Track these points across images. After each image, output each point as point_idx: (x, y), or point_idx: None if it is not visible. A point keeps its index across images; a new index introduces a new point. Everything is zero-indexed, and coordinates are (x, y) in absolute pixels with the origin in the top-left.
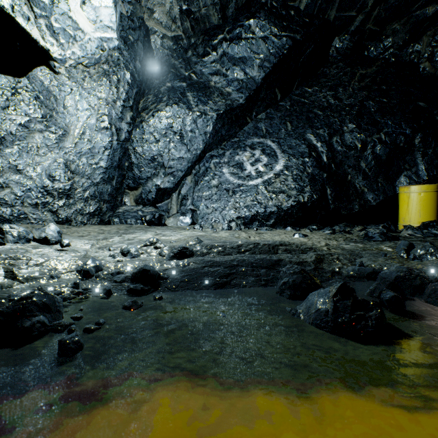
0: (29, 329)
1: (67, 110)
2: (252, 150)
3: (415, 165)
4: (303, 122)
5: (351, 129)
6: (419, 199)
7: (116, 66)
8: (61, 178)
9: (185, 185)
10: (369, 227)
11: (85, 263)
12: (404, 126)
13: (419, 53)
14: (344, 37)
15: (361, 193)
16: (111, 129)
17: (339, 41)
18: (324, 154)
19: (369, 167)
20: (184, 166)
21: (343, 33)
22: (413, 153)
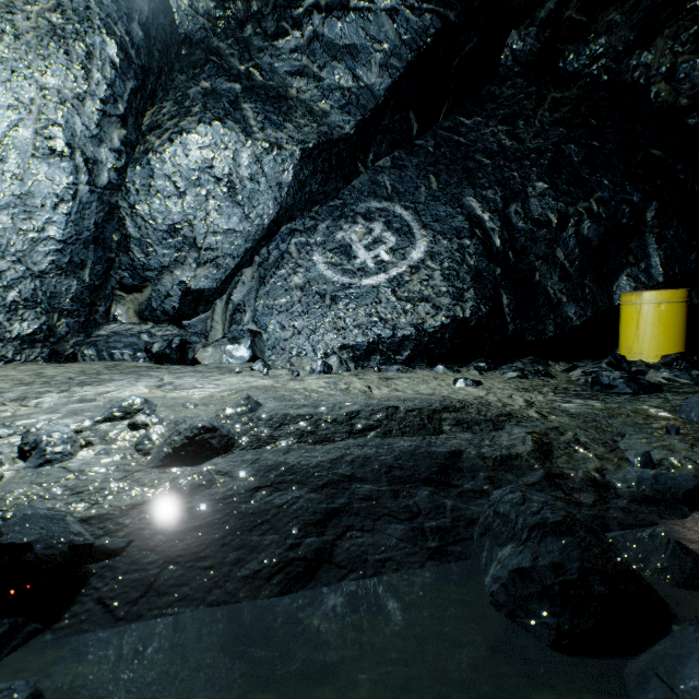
0: None
1: None
2: (368, 222)
3: (644, 257)
4: (458, 176)
5: (541, 191)
6: (657, 315)
7: (81, 20)
8: None
9: (241, 285)
10: (583, 365)
11: None
12: (630, 189)
13: (649, 67)
14: (527, 30)
15: (557, 304)
16: (72, 158)
17: (519, 38)
18: (495, 233)
19: (571, 259)
20: (238, 248)
21: (526, 22)
22: (643, 237)
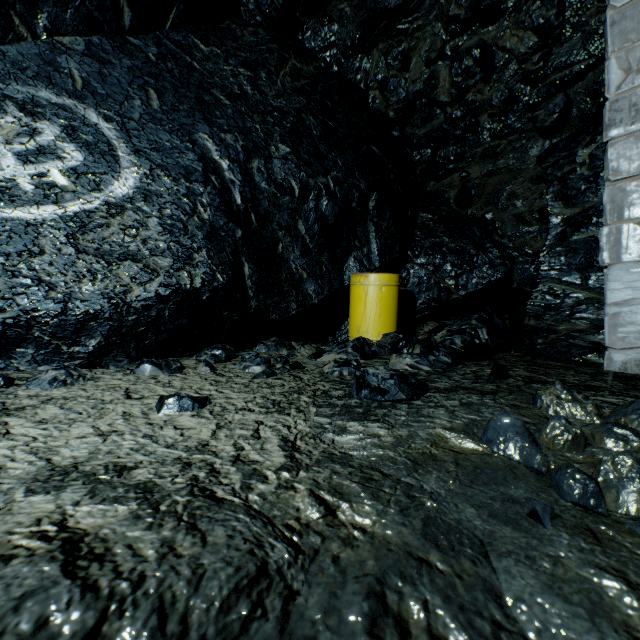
0: None
1: None
2: (31, 116)
3: (367, 243)
4: (190, 105)
5: (284, 154)
6: (380, 296)
7: None
8: None
9: None
10: (330, 349)
11: None
12: (359, 176)
13: (368, 74)
14: None
15: (299, 280)
16: None
17: None
18: (236, 187)
19: (312, 234)
20: None
21: None
22: (366, 224)
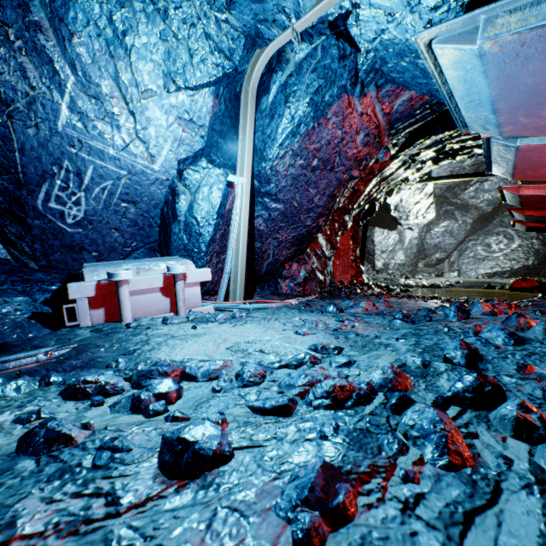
0: (440, 287)
1: (404, 234)
2: (497, 236)
3: None
4: None
5: None
6: None
7: None
8: (403, 259)
9: (453, 256)
10: None
11: (435, 283)
12: None
13: None
14: None
15: None
16: (418, 237)
17: None
18: None
19: None
20: (452, 247)
21: None
22: None
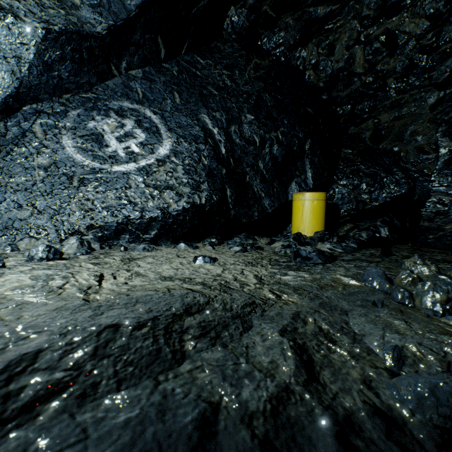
0: None
1: None
2: (121, 117)
3: (304, 172)
4: (196, 98)
5: (250, 120)
6: (312, 207)
7: None
8: None
9: None
10: (279, 239)
11: None
12: (298, 129)
13: (305, 60)
14: (241, 10)
15: (259, 198)
16: None
17: (236, 13)
18: (222, 144)
19: (267, 168)
20: None
21: (240, 3)
22: (303, 160)
